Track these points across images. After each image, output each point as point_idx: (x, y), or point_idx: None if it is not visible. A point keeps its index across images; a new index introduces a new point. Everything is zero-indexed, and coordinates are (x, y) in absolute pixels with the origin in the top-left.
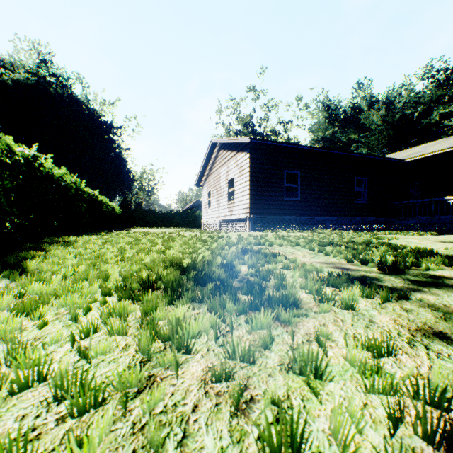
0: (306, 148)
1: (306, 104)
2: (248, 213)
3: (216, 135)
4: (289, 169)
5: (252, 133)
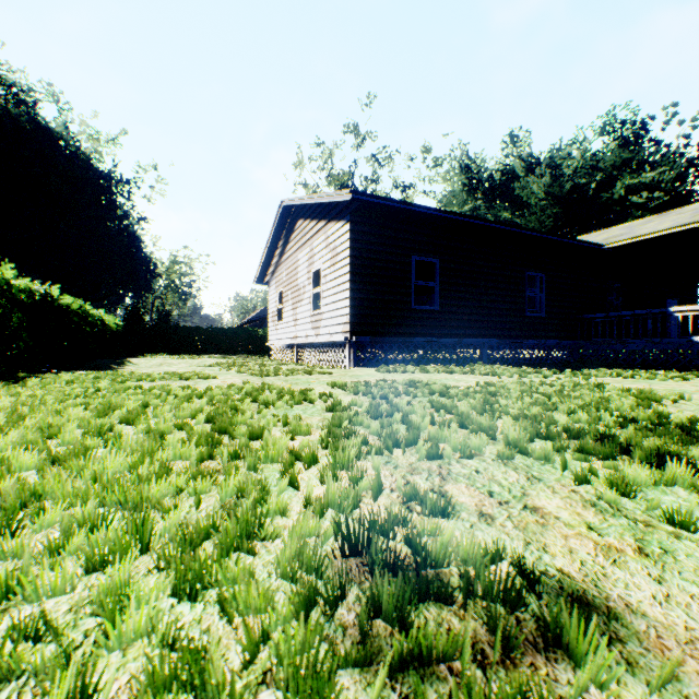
0: (451, 216)
1: (437, 158)
2: (349, 332)
3: None
4: (421, 254)
5: None
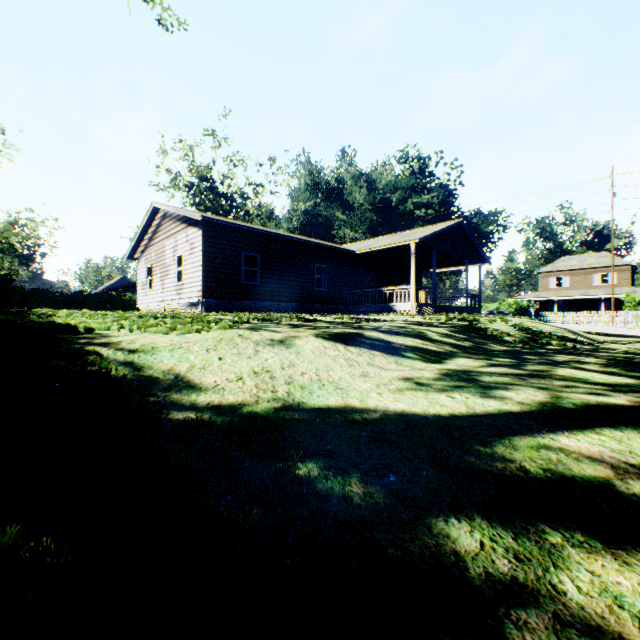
0: (263, 232)
1: (280, 168)
2: (201, 296)
3: (158, 184)
4: (248, 251)
5: (212, 191)
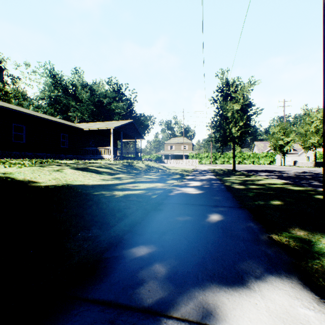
0: (29, 114)
1: (34, 71)
2: None
3: None
4: (17, 123)
5: None
